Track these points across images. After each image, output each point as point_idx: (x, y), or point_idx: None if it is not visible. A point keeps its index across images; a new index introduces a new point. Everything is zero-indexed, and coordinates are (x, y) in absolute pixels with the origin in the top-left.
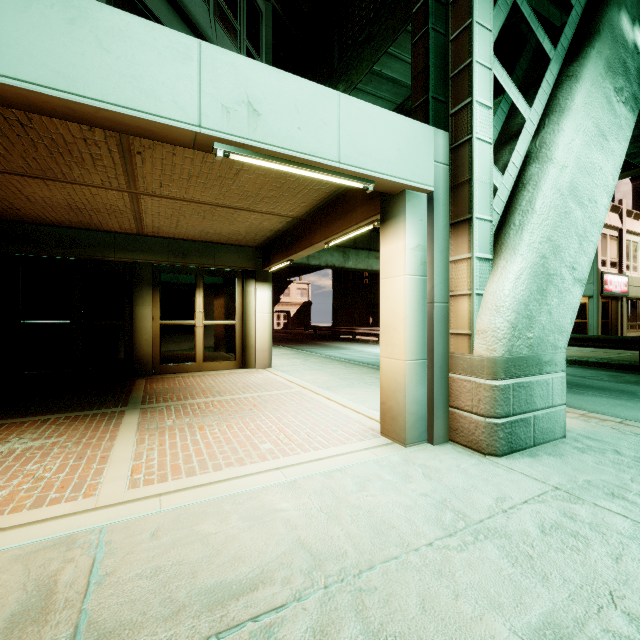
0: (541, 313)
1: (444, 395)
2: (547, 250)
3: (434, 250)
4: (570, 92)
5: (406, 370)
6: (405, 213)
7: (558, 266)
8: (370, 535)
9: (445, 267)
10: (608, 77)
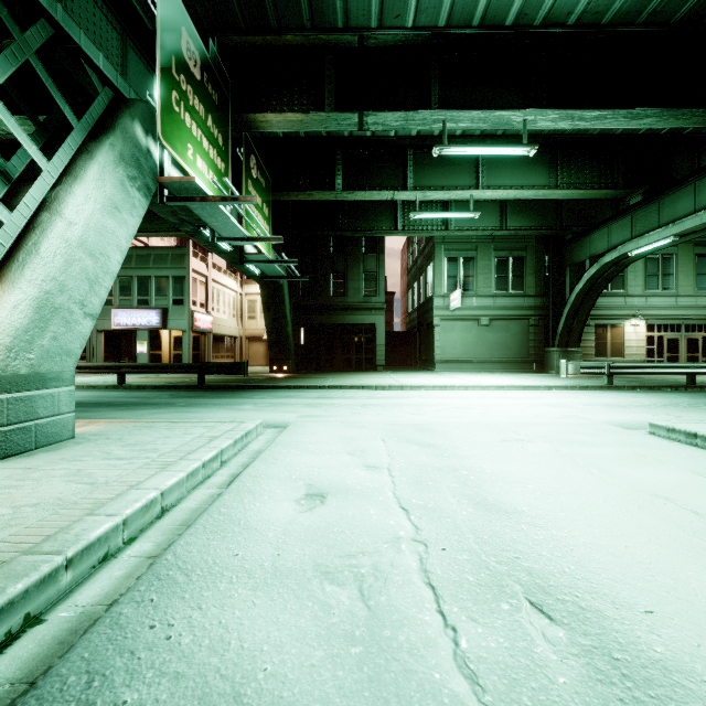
0: (46, 339)
1: None
2: (53, 287)
3: None
4: (85, 165)
5: None
6: None
7: (67, 302)
8: None
9: None
10: (122, 166)
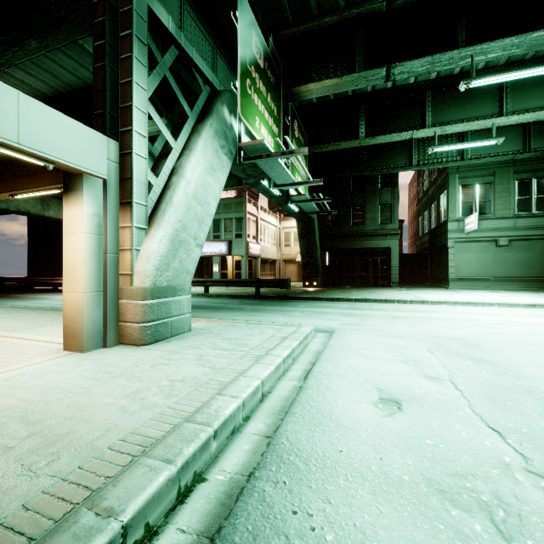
0: (176, 262)
1: (115, 314)
2: (180, 227)
3: (107, 218)
4: (196, 141)
5: (84, 299)
6: (83, 190)
7: (187, 236)
8: (40, 395)
9: (116, 230)
10: (216, 138)
